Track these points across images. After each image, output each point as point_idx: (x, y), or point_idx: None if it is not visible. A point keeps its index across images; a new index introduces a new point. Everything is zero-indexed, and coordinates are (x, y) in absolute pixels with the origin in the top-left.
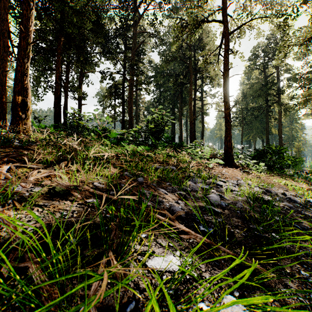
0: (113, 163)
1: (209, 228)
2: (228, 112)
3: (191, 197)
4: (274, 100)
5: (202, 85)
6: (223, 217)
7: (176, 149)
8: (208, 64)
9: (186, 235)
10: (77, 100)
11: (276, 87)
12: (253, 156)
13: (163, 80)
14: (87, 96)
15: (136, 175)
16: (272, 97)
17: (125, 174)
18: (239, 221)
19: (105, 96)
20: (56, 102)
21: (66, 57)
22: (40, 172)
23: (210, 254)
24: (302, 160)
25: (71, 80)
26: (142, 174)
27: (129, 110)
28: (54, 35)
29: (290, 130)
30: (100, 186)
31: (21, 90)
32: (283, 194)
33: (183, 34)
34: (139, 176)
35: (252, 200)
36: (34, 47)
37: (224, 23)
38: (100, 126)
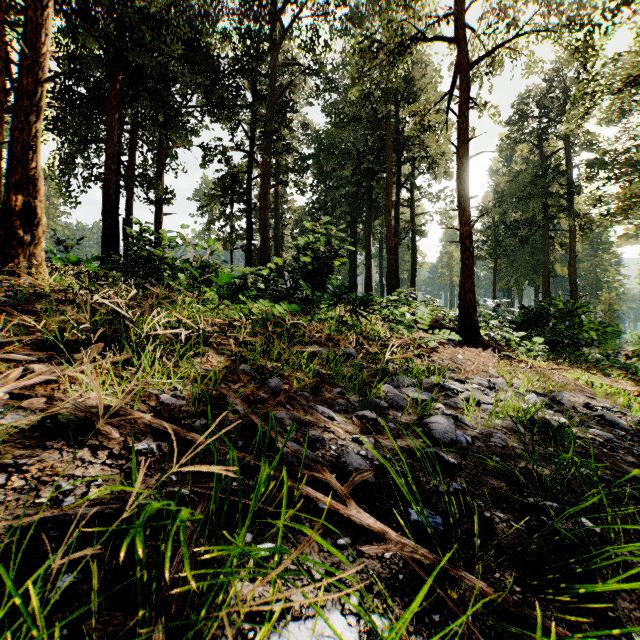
0: (218, 343)
1: (434, 515)
2: (467, 231)
3: (389, 423)
4: (561, 206)
5: (412, 174)
6: (464, 476)
7: (357, 311)
8: (426, 130)
9: (376, 544)
10: (153, 204)
11: (564, 179)
12: (519, 323)
13: (331, 165)
14: (174, 196)
15: (267, 372)
16: (557, 200)
17: (240, 369)
18: (501, 486)
19: (211, 197)
20: (107, 208)
21: (128, 115)
22: (31, 372)
23: (437, 596)
24: (619, 329)
25: (141, 164)
26: (281, 369)
27: (262, 227)
28: (104, 68)
29: (592, 268)
30: (176, 404)
31: (22, 183)
32: (587, 407)
33: (373, 67)
34: (273, 374)
35: (530, 432)
36: (61, 93)
37: (460, 44)
38: (197, 261)
